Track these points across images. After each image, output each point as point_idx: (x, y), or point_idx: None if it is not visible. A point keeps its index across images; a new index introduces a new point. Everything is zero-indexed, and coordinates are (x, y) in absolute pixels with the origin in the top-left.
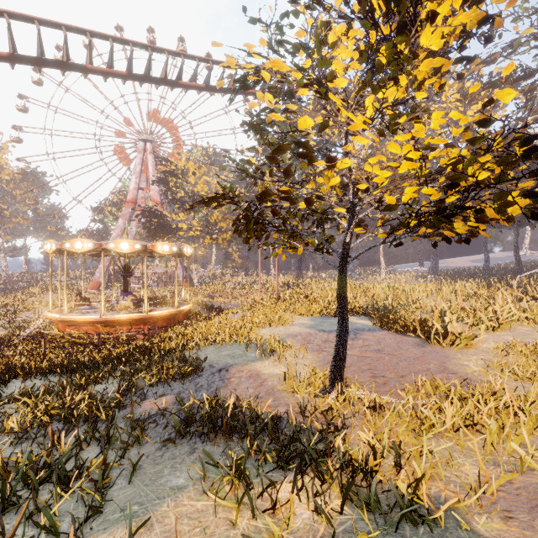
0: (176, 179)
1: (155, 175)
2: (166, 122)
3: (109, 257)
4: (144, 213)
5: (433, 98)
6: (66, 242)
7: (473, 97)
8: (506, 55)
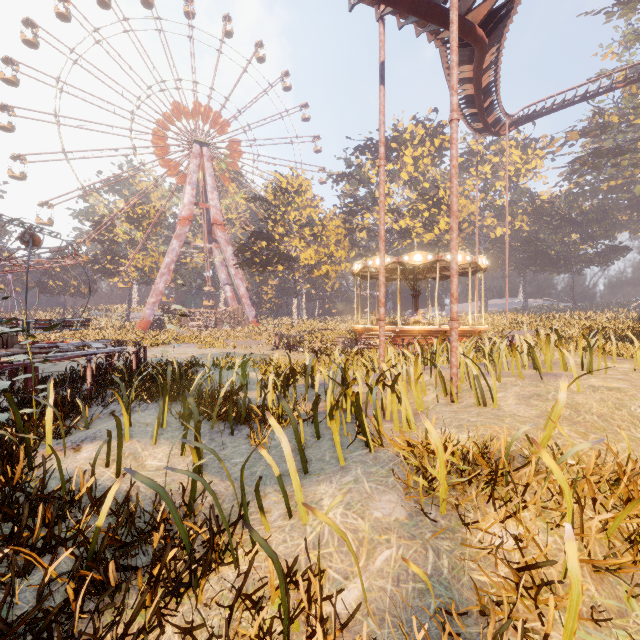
0: (288, 198)
1: (215, 188)
2: (222, 124)
3: (408, 275)
4: (258, 235)
5: (498, 152)
6: (447, 254)
7: (583, 162)
8: (600, 133)
